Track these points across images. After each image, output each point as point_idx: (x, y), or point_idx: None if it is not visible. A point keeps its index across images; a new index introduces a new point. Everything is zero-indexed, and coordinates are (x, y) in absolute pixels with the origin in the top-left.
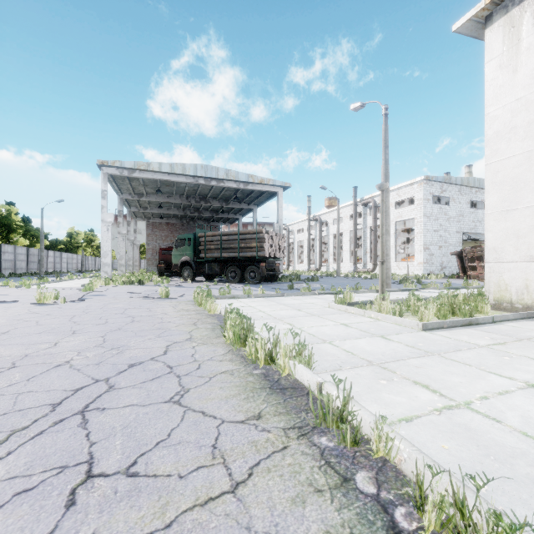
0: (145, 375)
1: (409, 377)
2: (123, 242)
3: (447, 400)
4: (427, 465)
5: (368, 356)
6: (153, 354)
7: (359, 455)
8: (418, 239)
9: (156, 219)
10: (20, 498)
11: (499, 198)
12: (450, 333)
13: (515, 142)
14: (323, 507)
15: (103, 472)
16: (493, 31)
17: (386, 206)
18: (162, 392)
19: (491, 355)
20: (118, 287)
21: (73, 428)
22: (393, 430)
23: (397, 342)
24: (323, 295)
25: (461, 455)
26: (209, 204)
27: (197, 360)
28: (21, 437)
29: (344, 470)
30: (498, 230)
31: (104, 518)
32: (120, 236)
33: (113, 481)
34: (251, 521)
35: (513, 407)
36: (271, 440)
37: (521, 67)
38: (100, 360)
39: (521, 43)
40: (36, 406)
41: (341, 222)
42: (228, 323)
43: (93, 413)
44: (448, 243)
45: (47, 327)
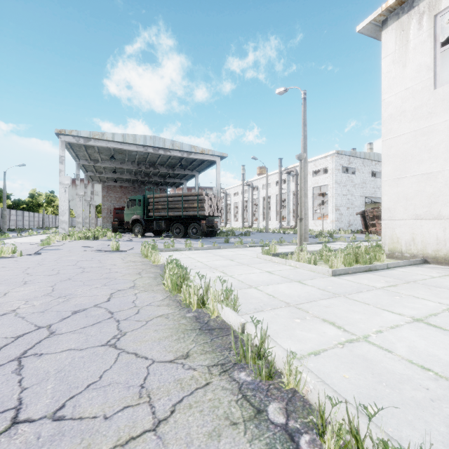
0: (86, 321)
1: (319, 316)
2: (80, 202)
3: (349, 334)
4: (328, 396)
5: (286, 299)
6: (97, 301)
7: (272, 388)
8: (331, 201)
9: (111, 182)
10: None
11: (392, 168)
12: (353, 277)
13: (404, 123)
14: (236, 440)
15: (29, 418)
16: (388, 33)
17: (305, 174)
18: (100, 336)
19: (386, 295)
20: (75, 242)
21: (6, 374)
22: (302, 364)
23: (311, 286)
24: (253, 248)
25: (359, 383)
26: (158, 170)
27: (137, 306)
28: None
29: (258, 402)
30: (392, 194)
31: None
32: (77, 197)
33: (38, 426)
34: None
35: (402, 339)
36: (195, 378)
37: (409, 63)
38: (46, 308)
39: (409, 44)
40: None
41: (269, 187)
42: (166, 272)
43: (30, 359)
44: (354, 205)
45: None
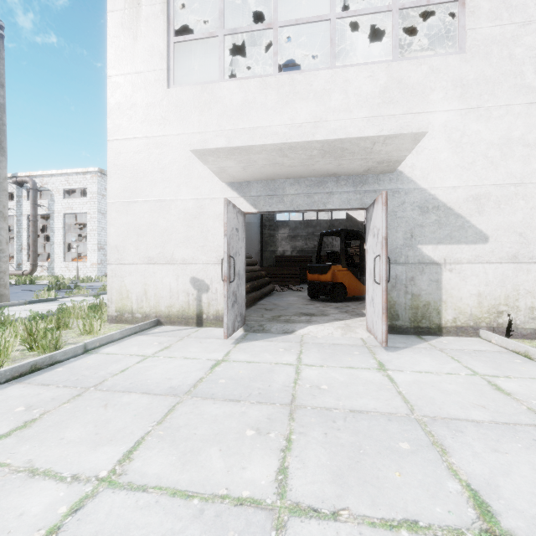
0: None
1: None
2: None
3: None
4: None
5: None
6: None
7: None
8: (92, 236)
9: None
10: None
11: (121, 185)
12: None
13: (136, 122)
14: None
15: None
16: None
17: (0, 175)
18: None
19: None
20: None
21: None
22: None
23: None
24: None
25: None
26: None
27: None
28: None
29: None
30: (121, 225)
31: None
32: None
33: None
34: None
35: None
36: None
37: (141, 37)
38: None
39: (141, 10)
40: None
41: None
42: None
43: None
44: None
45: None
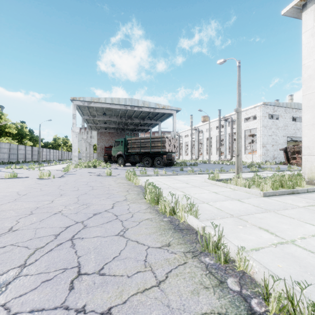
0: (103, 220)
1: (256, 224)
2: (84, 143)
3: (280, 238)
4: (271, 275)
5: (230, 211)
6: (106, 208)
7: (228, 269)
8: (259, 140)
9: (102, 130)
10: (45, 284)
11: (311, 116)
12: (280, 198)
13: None
14: (209, 297)
15: (86, 272)
16: (307, 13)
17: (239, 121)
18: (113, 230)
19: (307, 212)
20: (82, 169)
21: (67, 248)
22: (248, 255)
23: (248, 203)
24: (201, 175)
25: (290, 271)
26: (133, 121)
27: (131, 212)
28: (41, 252)
29: (220, 276)
30: (310, 136)
31: (90, 296)
32: (83, 140)
33: (92, 277)
34: (169, 302)
35: None
36: (177, 258)
37: None
38: (77, 211)
39: None
40: (46, 235)
41: (211, 130)
42: (147, 191)
43: (77, 240)
44: (278, 143)
45: (46, 192)
